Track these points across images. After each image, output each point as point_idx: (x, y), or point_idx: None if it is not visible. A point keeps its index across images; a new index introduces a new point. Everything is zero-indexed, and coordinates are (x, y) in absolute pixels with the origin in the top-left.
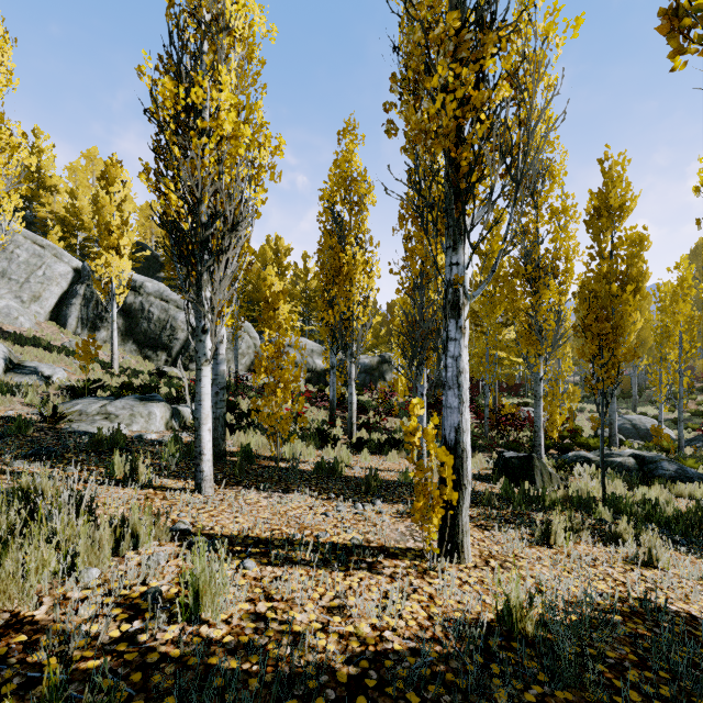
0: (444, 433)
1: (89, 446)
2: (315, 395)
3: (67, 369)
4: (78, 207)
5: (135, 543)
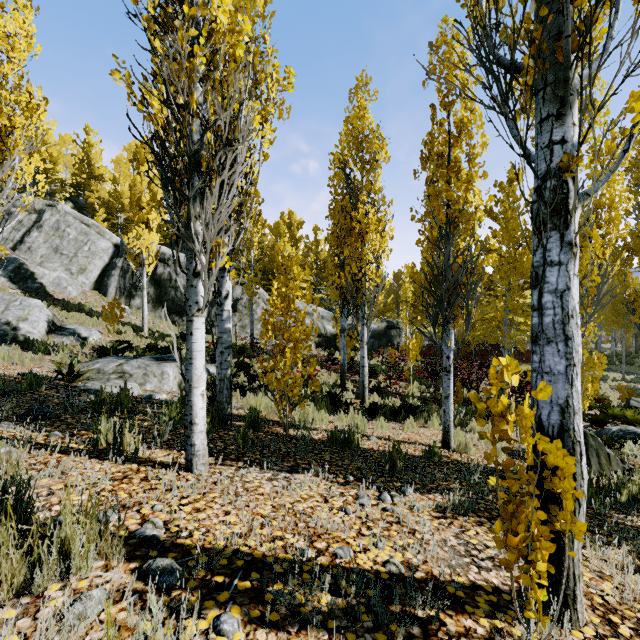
0: (537, 413)
1: (91, 406)
2: (326, 359)
3: (103, 332)
4: (119, 191)
5: (66, 567)
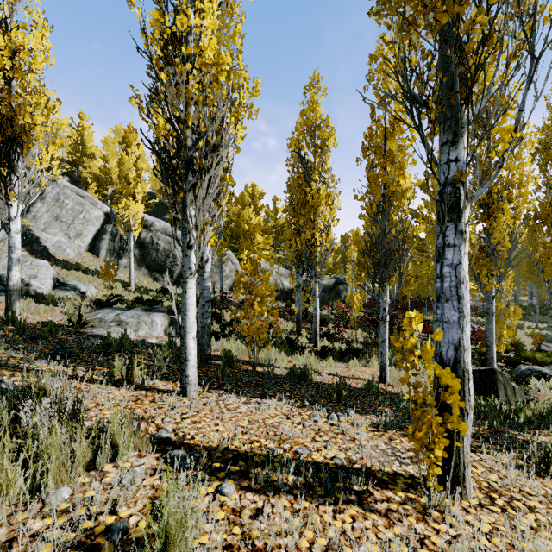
0: (439, 350)
1: (100, 348)
2: (284, 310)
3: (98, 287)
4: (108, 168)
5: (114, 454)
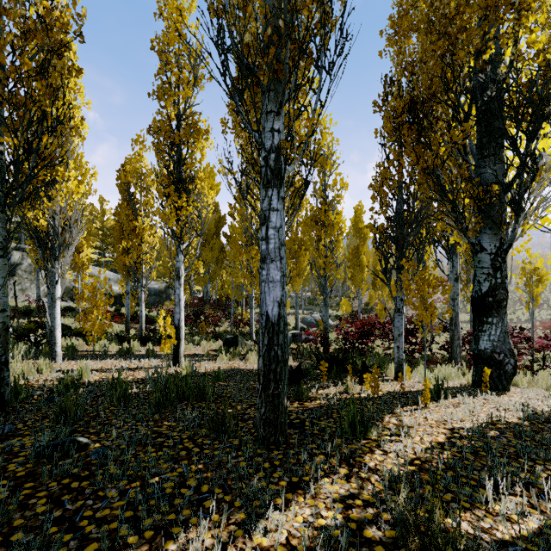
0: (174, 322)
1: None
2: (113, 314)
3: None
4: None
5: (42, 372)
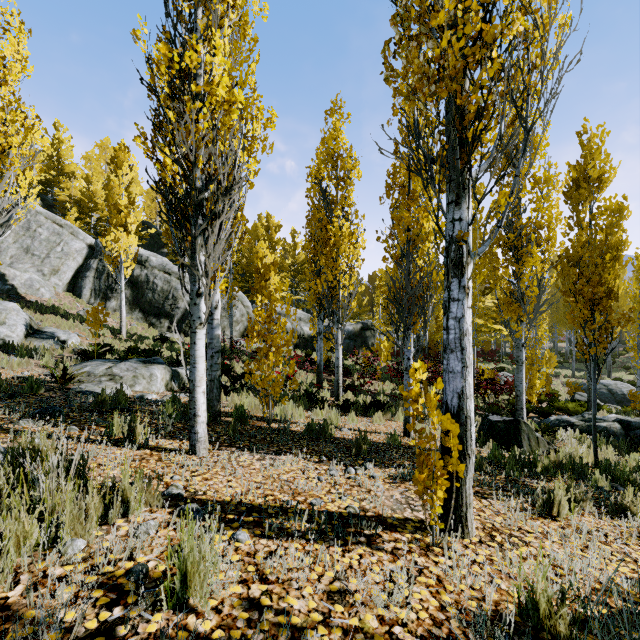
0: (445, 399)
1: (93, 406)
2: (303, 360)
3: (81, 335)
4: (92, 190)
5: (125, 509)
